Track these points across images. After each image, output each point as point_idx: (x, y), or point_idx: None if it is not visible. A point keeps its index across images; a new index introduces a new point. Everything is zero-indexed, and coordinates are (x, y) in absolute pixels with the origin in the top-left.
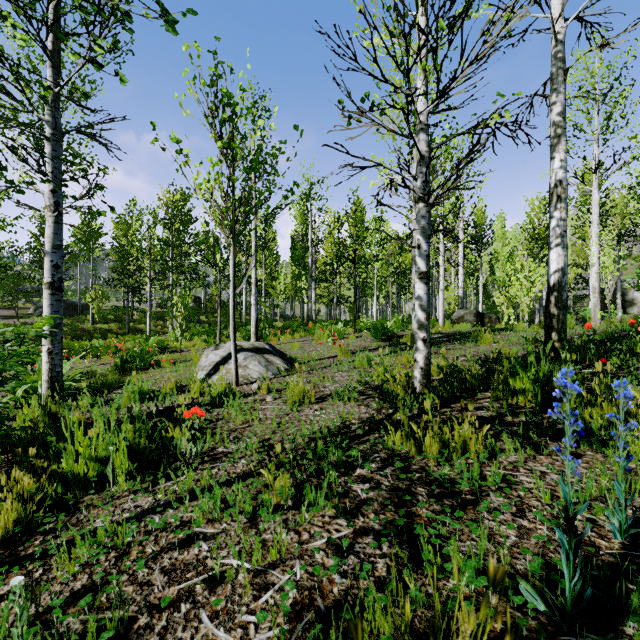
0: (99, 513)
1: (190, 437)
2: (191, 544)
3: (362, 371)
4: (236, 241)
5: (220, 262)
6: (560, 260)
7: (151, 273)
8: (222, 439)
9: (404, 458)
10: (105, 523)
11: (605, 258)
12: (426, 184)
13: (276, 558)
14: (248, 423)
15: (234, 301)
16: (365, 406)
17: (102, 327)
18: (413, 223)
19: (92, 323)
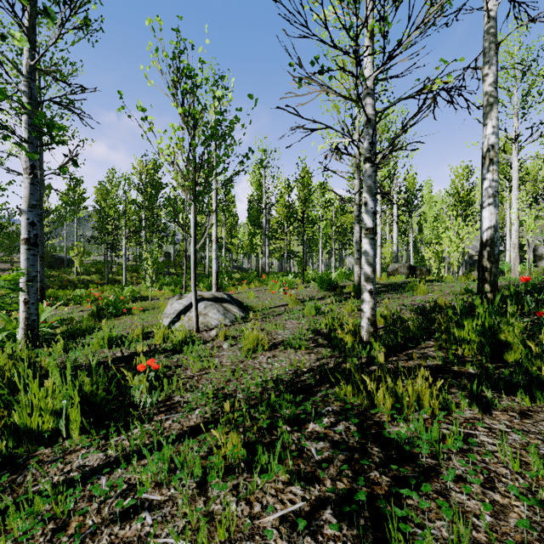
0: (47, 471)
1: (148, 386)
2: (134, 515)
3: (311, 319)
4: (196, 201)
5: (182, 220)
6: (492, 218)
7: (126, 231)
8: (179, 387)
9: (357, 412)
10: (47, 488)
11: (526, 217)
12: (372, 145)
13: (224, 538)
14: (205, 370)
15: (195, 255)
16: (315, 354)
17: (85, 278)
18: (355, 186)
19: (76, 275)
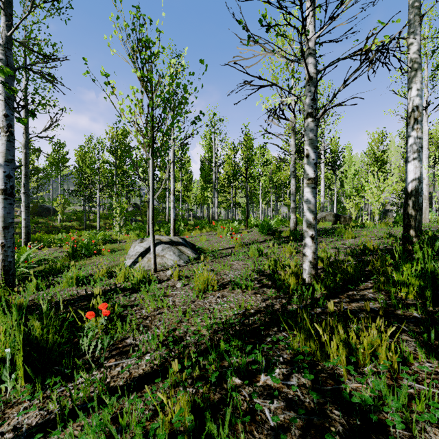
0: None
1: (102, 327)
2: None
3: (255, 261)
4: (154, 156)
5: (141, 173)
6: (417, 171)
7: (100, 186)
8: (133, 328)
9: (308, 361)
10: None
11: (438, 172)
12: (314, 101)
13: None
14: (158, 310)
15: (153, 204)
16: (261, 294)
17: (67, 224)
18: (291, 146)
19: (60, 222)
